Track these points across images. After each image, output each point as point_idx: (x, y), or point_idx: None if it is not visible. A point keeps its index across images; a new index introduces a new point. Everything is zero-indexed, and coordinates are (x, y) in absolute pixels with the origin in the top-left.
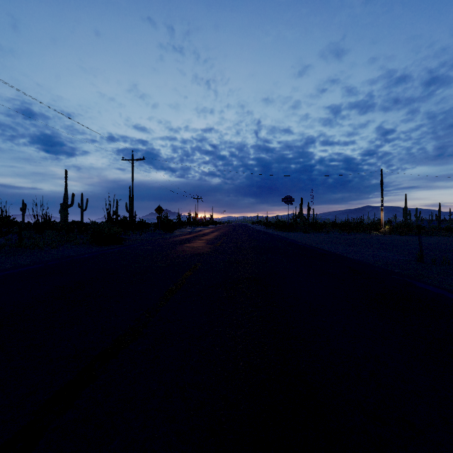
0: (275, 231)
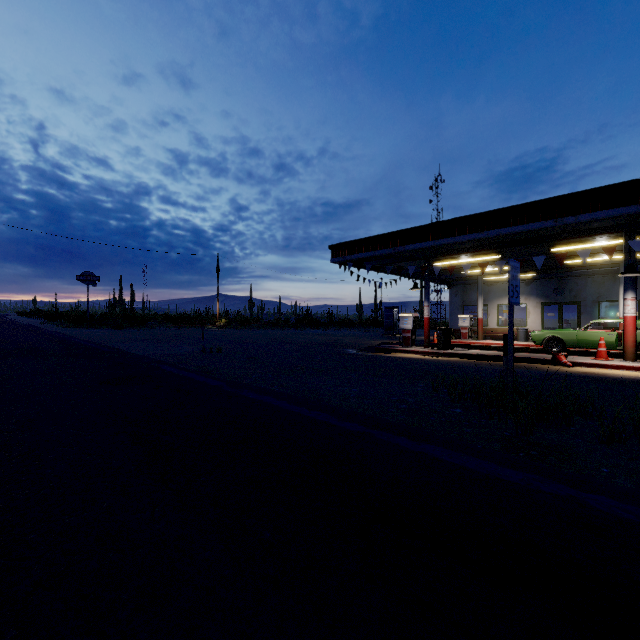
0: (63, 328)
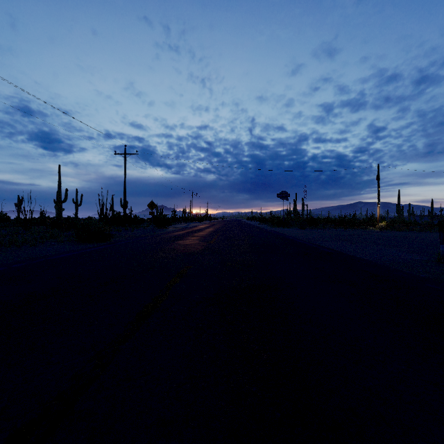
0: (270, 227)
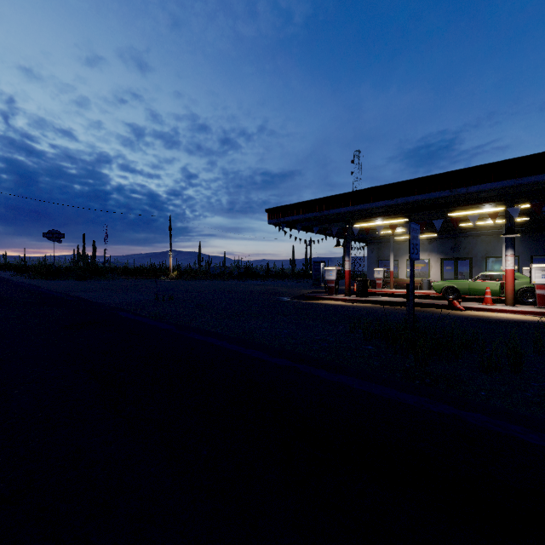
0: (31, 279)
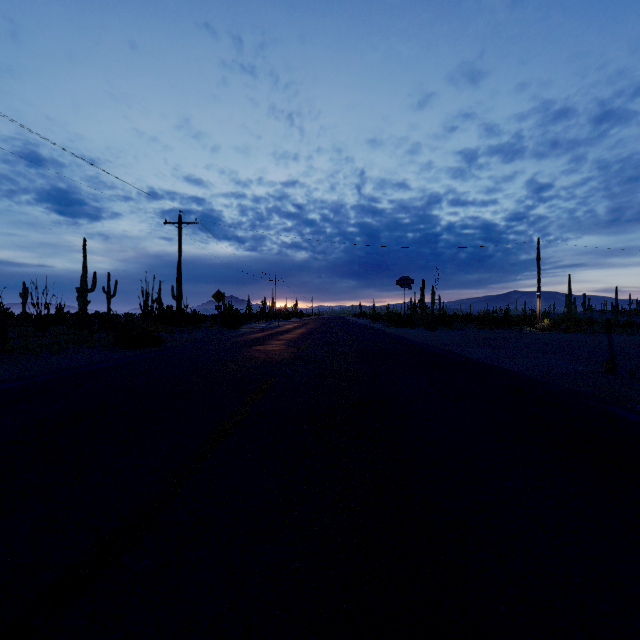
0: (386, 327)
